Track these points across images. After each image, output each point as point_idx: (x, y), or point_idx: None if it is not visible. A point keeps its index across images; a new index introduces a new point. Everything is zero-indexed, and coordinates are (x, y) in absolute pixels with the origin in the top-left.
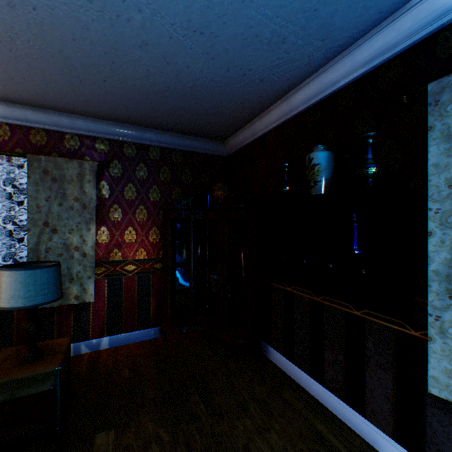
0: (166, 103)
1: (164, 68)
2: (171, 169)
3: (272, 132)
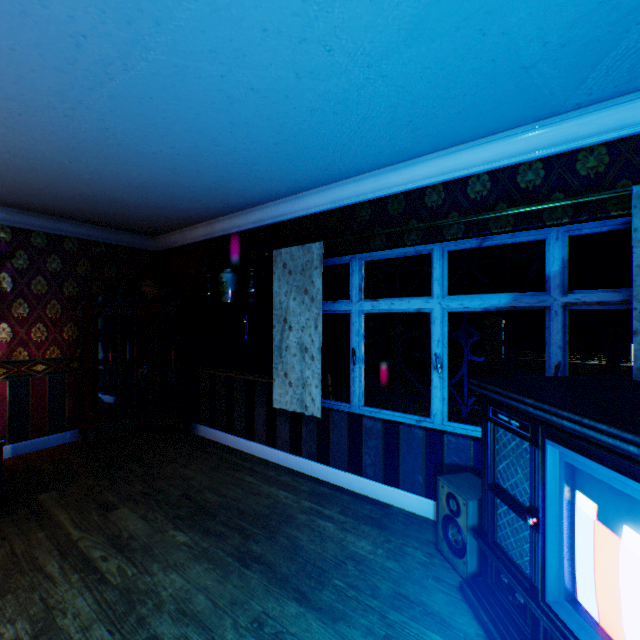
0: (95, 209)
1: (102, 195)
2: (92, 262)
3: (201, 243)
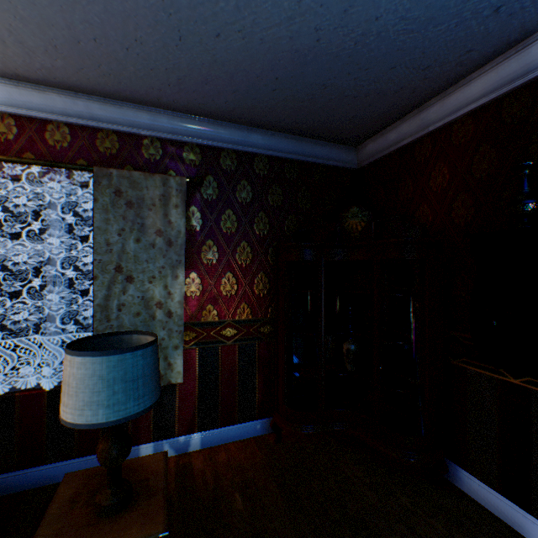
0: (300, 77)
1: None
2: (282, 189)
3: (468, 118)
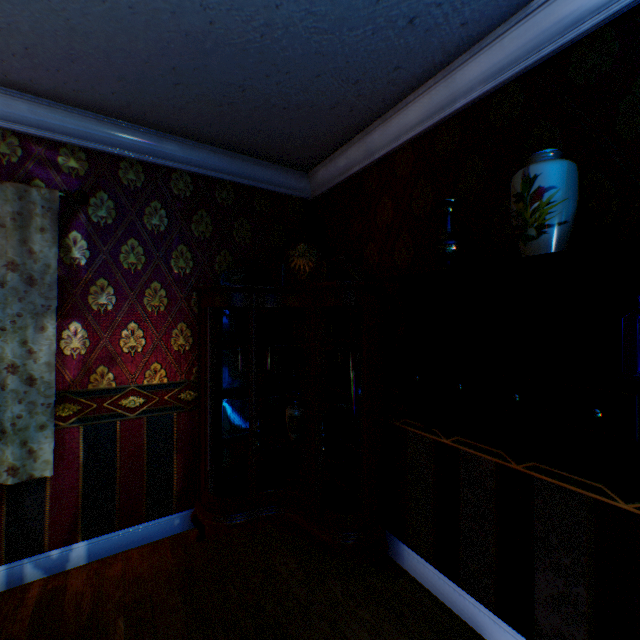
0: (205, 70)
1: None
2: (212, 217)
3: (409, 147)
